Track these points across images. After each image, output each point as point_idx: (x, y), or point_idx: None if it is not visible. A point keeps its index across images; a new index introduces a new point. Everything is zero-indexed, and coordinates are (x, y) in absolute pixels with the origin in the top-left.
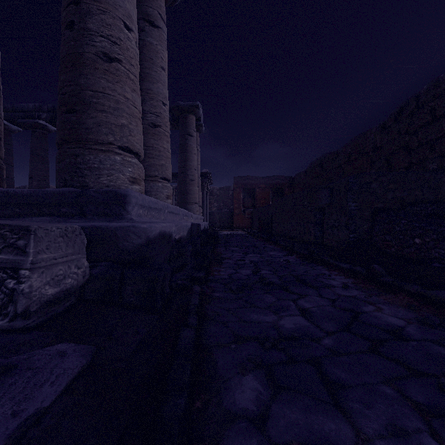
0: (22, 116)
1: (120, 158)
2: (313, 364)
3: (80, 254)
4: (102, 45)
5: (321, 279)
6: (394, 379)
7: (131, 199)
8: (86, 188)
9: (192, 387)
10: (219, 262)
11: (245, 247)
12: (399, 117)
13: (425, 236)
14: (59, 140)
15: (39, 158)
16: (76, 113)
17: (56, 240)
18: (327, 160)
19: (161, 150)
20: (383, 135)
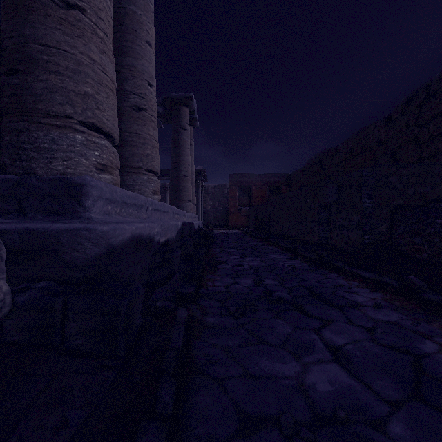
0: None
1: (82, 137)
2: None
3: None
4: None
5: (341, 294)
6: None
7: (89, 191)
8: (32, 175)
9: None
10: (214, 267)
11: (242, 248)
12: (407, 108)
13: None
14: None
15: None
16: (19, 74)
17: None
18: (326, 156)
19: (146, 137)
20: (388, 129)
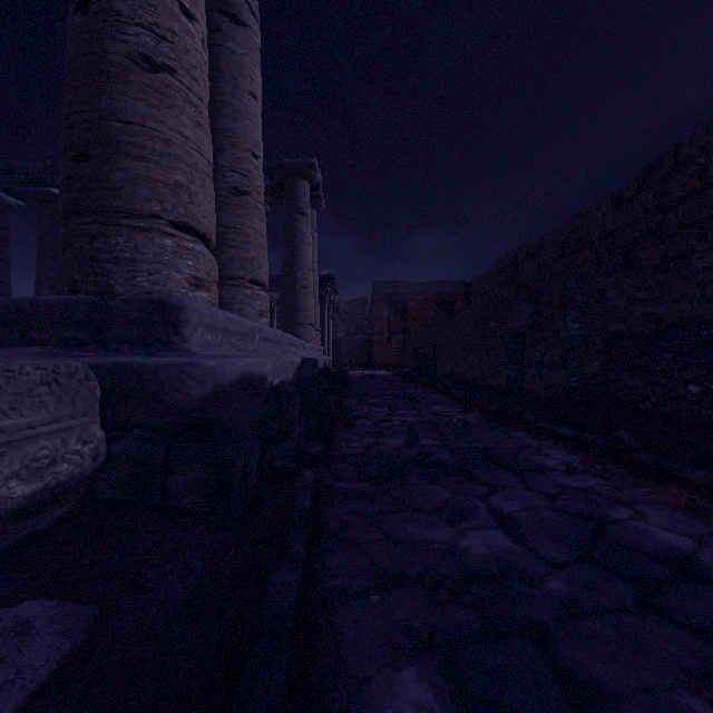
0: (24, 181)
1: (173, 242)
2: (536, 639)
3: (87, 416)
4: (140, 41)
5: (526, 456)
6: (704, 676)
7: (188, 315)
8: (110, 295)
9: (291, 705)
10: (348, 424)
11: (391, 397)
12: (645, 182)
13: (709, 380)
14: (63, 209)
15: (52, 251)
16: (93, 161)
17: (34, 392)
18: (524, 255)
19: (250, 234)
20: (618, 214)
